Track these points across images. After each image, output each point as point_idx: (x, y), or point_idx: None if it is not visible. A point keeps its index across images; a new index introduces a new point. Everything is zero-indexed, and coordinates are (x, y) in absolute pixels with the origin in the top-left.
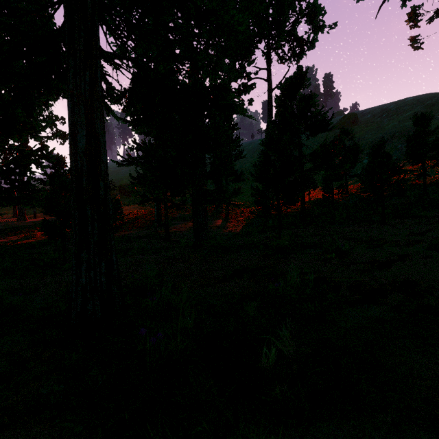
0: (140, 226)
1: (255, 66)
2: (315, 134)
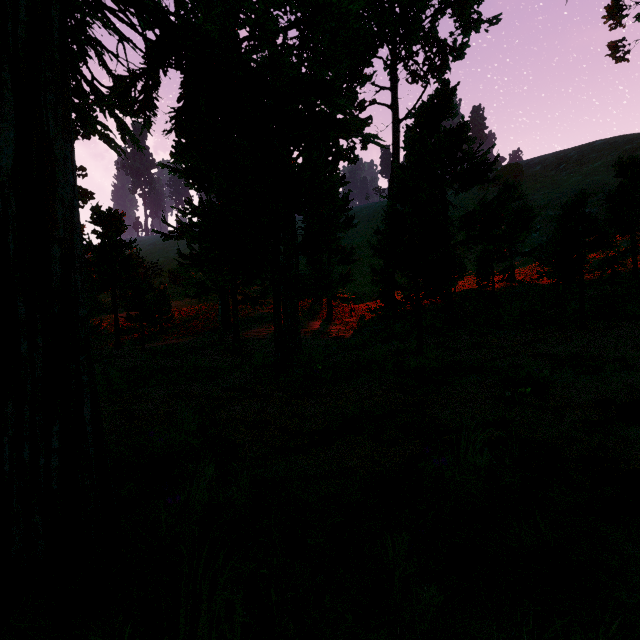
0: (197, 330)
1: (373, 84)
2: (469, 188)
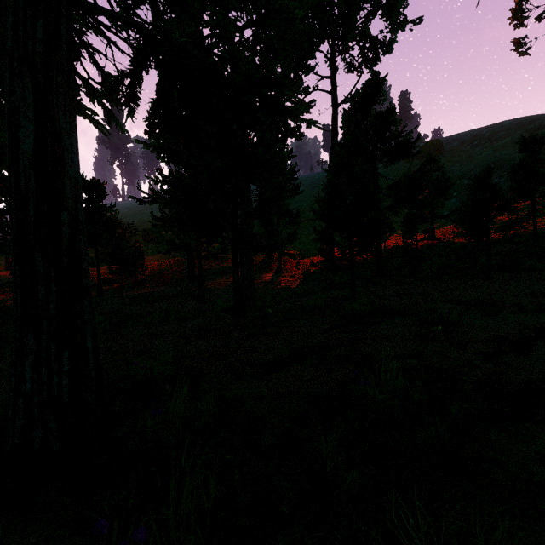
0: (167, 281)
1: (316, 74)
2: (396, 162)
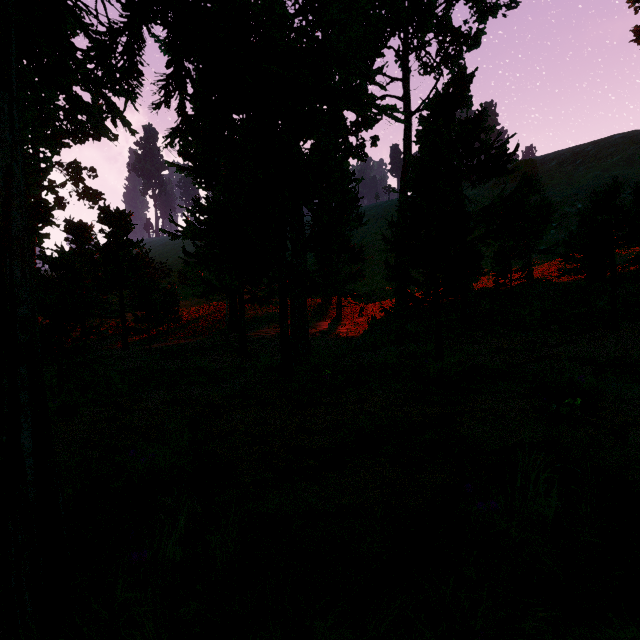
0: (205, 330)
1: (385, 74)
2: (486, 180)
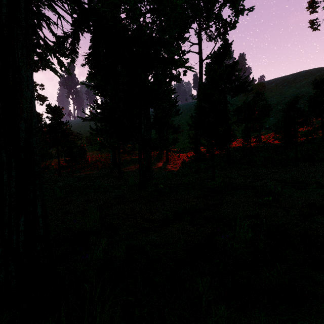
0: (100, 167)
1: (189, 41)
2: (238, 94)
